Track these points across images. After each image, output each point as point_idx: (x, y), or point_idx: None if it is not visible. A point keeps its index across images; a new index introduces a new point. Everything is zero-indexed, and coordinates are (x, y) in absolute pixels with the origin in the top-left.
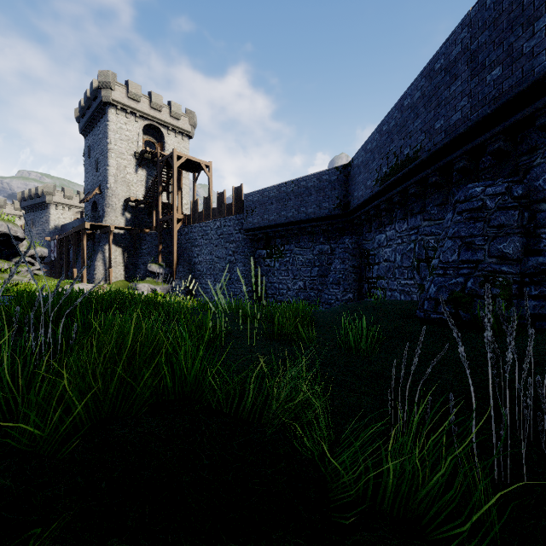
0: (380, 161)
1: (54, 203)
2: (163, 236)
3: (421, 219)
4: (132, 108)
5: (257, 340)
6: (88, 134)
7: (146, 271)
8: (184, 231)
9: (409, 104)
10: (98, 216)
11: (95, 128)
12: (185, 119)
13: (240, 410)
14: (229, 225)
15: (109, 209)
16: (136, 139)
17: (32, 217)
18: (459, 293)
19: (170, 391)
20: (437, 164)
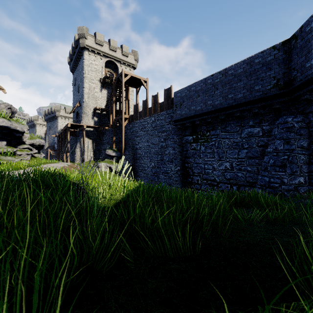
0: None
1: (60, 116)
2: (116, 131)
3: None
4: (98, 50)
5: None
6: (74, 71)
7: (105, 154)
8: (129, 126)
9: None
10: (79, 120)
11: (78, 66)
12: (131, 56)
13: None
14: (161, 119)
15: (84, 115)
16: (101, 70)
17: (50, 125)
18: None
19: None
20: None
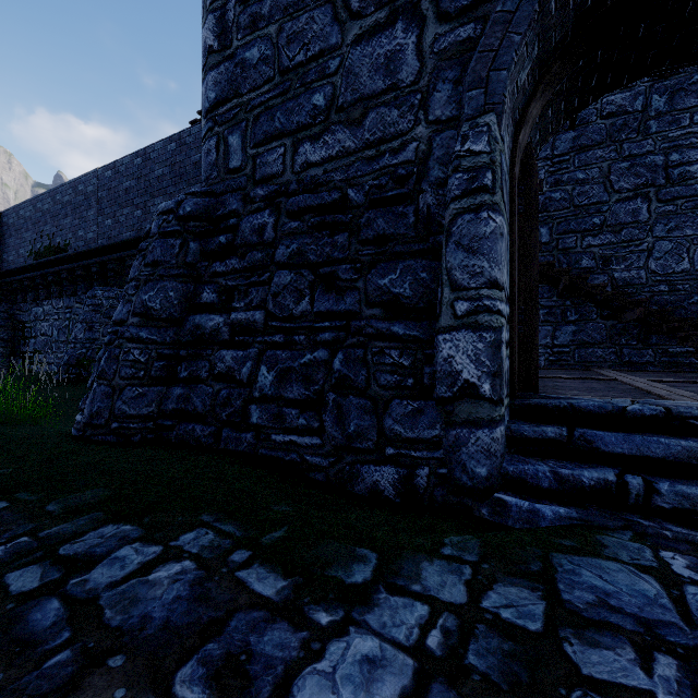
0: (34, 235)
1: None
2: None
3: (75, 301)
4: None
5: None
6: None
7: None
8: None
9: (61, 201)
10: None
11: None
12: None
13: None
14: None
15: None
16: None
17: None
18: (83, 359)
19: None
20: (81, 262)
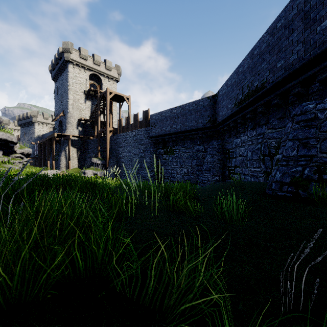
0: (237, 91)
1: (37, 122)
2: (101, 141)
3: (266, 128)
4: (83, 64)
5: (158, 212)
6: (56, 80)
7: (91, 162)
8: (114, 138)
9: (258, 52)
10: (62, 129)
11: (61, 76)
12: (114, 70)
13: (142, 296)
14: (141, 134)
15: (69, 125)
16: (85, 83)
17: (25, 130)
18: (298, 177)
19: (81, 268)
20: (278, 91)
